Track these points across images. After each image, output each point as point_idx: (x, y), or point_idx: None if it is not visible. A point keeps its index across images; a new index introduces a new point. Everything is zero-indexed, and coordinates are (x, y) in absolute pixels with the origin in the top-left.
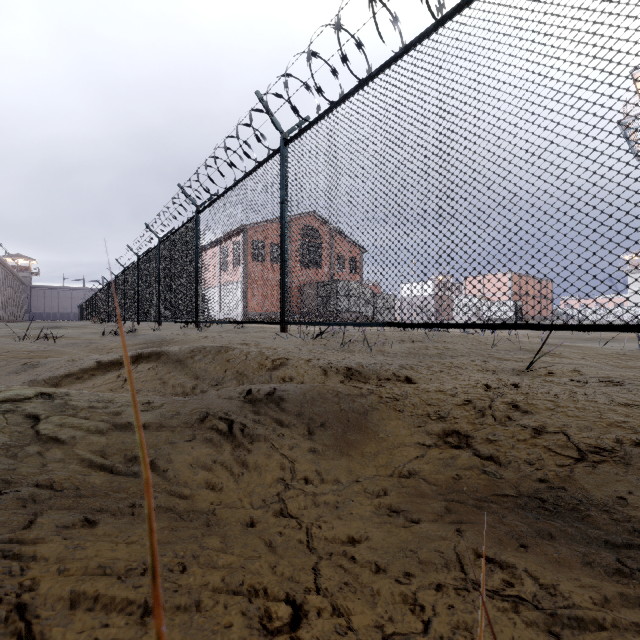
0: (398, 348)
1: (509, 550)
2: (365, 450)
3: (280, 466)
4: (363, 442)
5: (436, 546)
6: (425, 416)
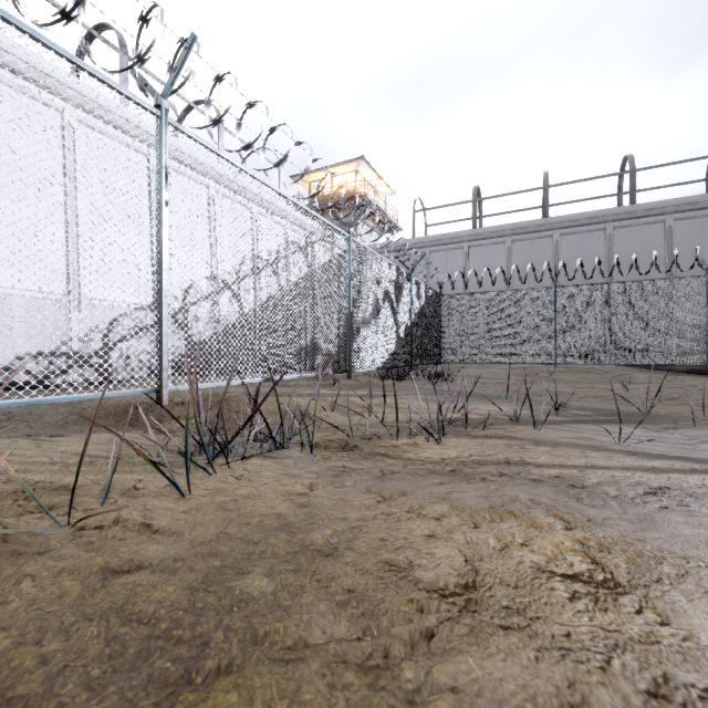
0: None
1: None
2: None
3: None
4: None
5: None
6: None
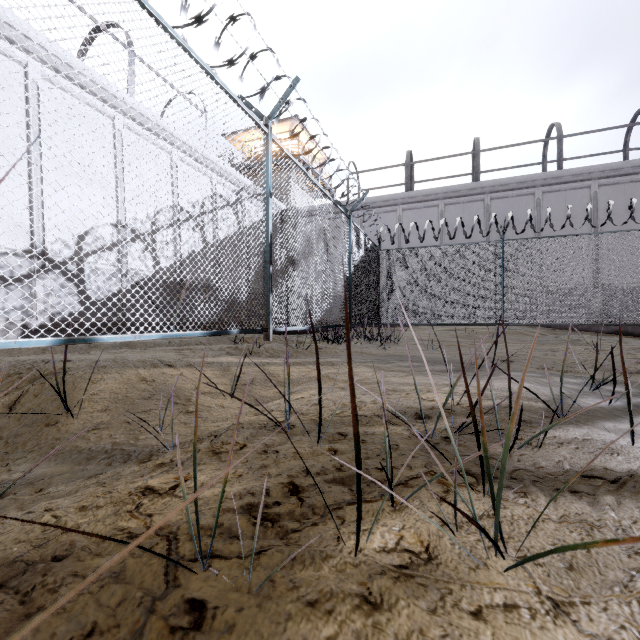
0: None
1: None
2: None
3: None
4: None
5: None
6: None
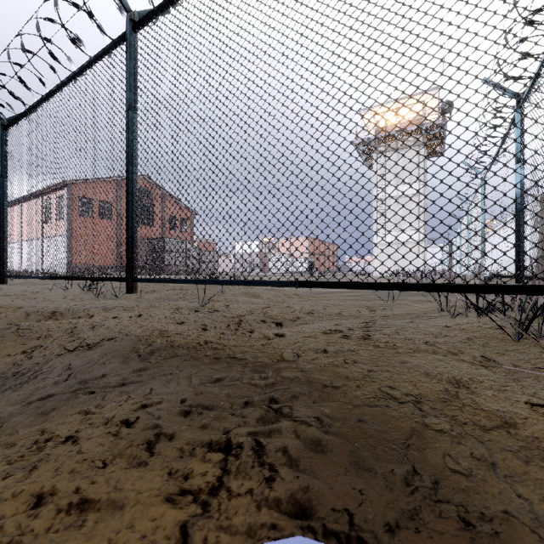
0: (157, 295)
1: None
2: None
3: None
4: None
5: None
6: (37, 338)
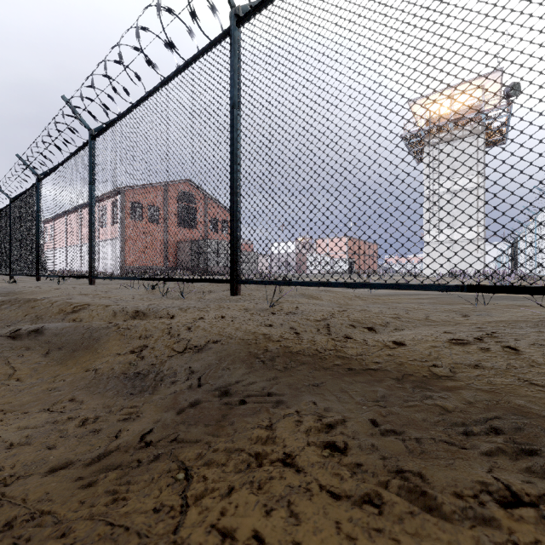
0: (216, 295)
1: (90, 395)
2: (80, 360)
3: (4, 373)
4: (84, 355)
5: (52, 398)
6: (138, 337)
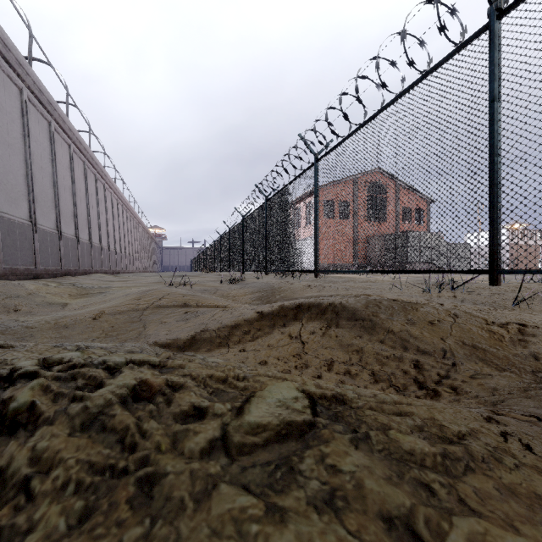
0: None
1: None
2: None
3: None
4: None
5: None
6: None
